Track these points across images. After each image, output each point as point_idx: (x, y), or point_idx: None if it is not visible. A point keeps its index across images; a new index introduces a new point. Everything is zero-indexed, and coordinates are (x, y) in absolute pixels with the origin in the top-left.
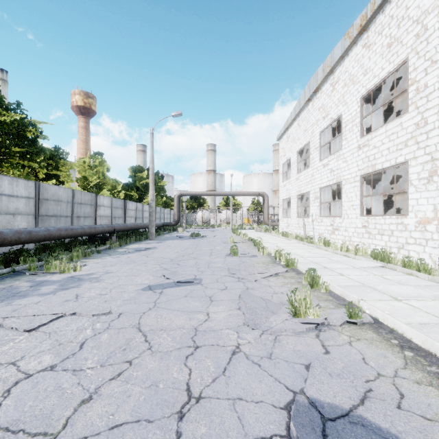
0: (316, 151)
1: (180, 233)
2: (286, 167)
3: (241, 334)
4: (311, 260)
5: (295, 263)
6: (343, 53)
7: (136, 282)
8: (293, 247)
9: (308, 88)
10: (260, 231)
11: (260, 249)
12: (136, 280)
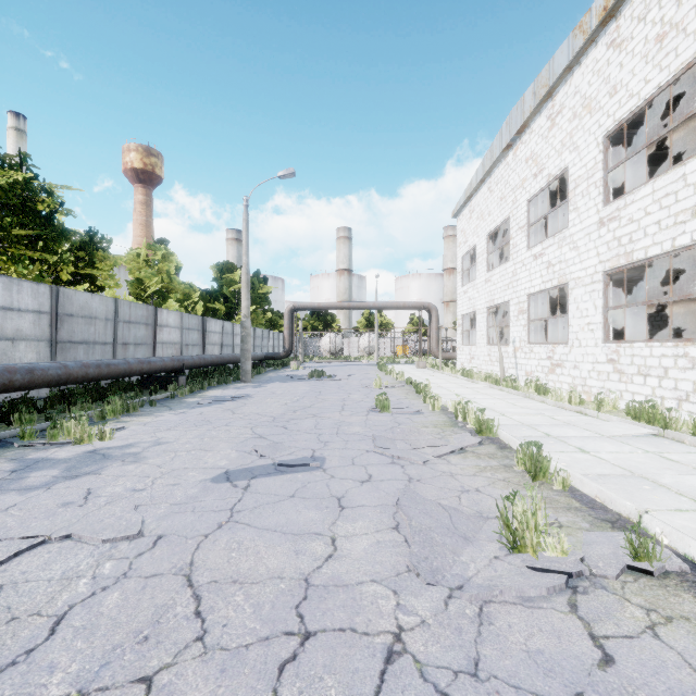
0: (521, 233)
1: (292, 371)
2: (467, 261)
3: (403, 597)
4: (519, 422)
5: (494, 426)
6: (571, 61)
7: (205, 463)
8: (484, 395)
9: (507, 126)
10: (425, 367)
11: (427, 399)
12: (206, 459)
